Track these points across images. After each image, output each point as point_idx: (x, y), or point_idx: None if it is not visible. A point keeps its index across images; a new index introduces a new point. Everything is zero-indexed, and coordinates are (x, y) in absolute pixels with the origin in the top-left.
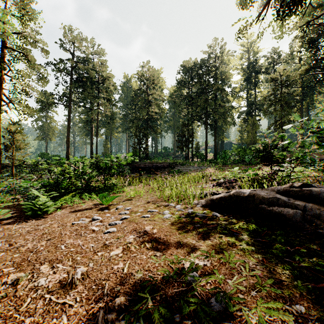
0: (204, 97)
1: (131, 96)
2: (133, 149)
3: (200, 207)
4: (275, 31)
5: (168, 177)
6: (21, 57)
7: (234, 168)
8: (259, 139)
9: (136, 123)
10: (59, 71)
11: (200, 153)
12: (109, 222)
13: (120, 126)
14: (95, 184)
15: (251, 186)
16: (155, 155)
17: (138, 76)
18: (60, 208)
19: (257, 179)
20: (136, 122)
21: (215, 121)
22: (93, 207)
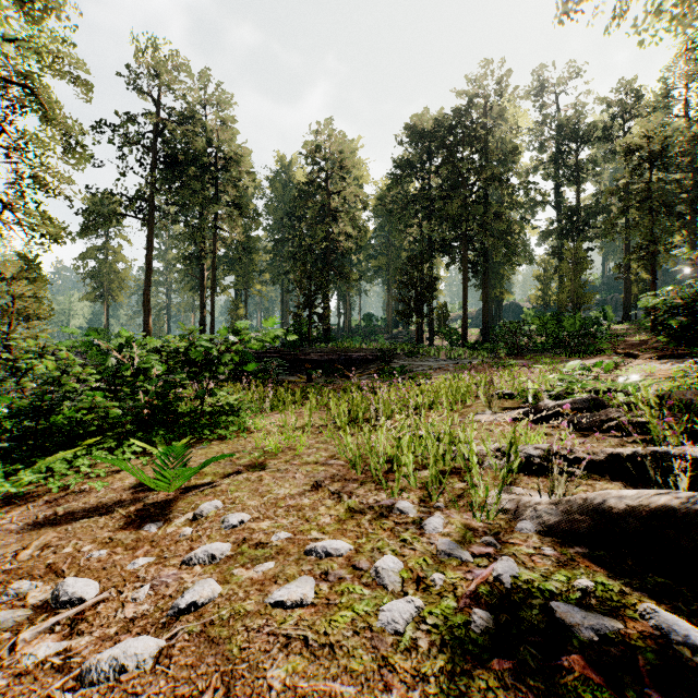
0: (460, 196)
1: (291, 200)
2: (295, 319)
3: (535, 536)
4: (641, 25)
5: (381, 391)
6: (30, 101)
7: (569, 363)
8: (591, 296)
9: (302, 259)
10: (129, 142)
11: (450, 328)
12: (105, 634)
13: (267, 268)
14: (193, 402)
15: (671, 425)
16: (345, 333)
17: (308, 151)
18: (19, 501)
19: (680, 400)
20: (303, 257)
21: (486, 254)
22: (121, 503)
